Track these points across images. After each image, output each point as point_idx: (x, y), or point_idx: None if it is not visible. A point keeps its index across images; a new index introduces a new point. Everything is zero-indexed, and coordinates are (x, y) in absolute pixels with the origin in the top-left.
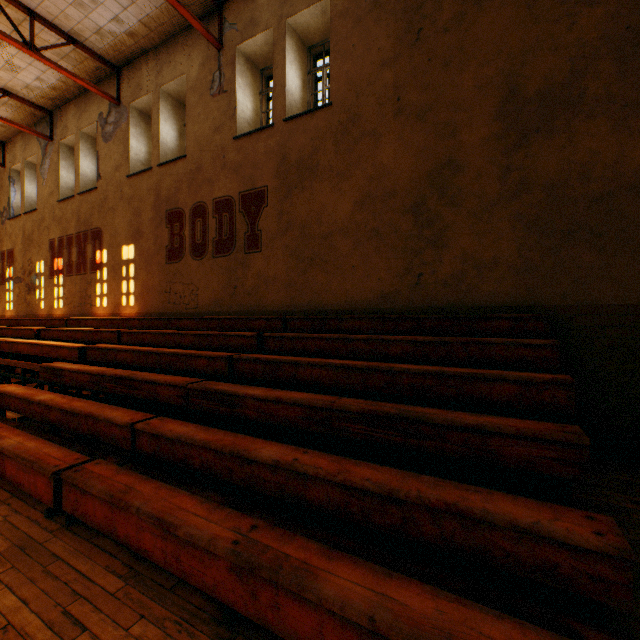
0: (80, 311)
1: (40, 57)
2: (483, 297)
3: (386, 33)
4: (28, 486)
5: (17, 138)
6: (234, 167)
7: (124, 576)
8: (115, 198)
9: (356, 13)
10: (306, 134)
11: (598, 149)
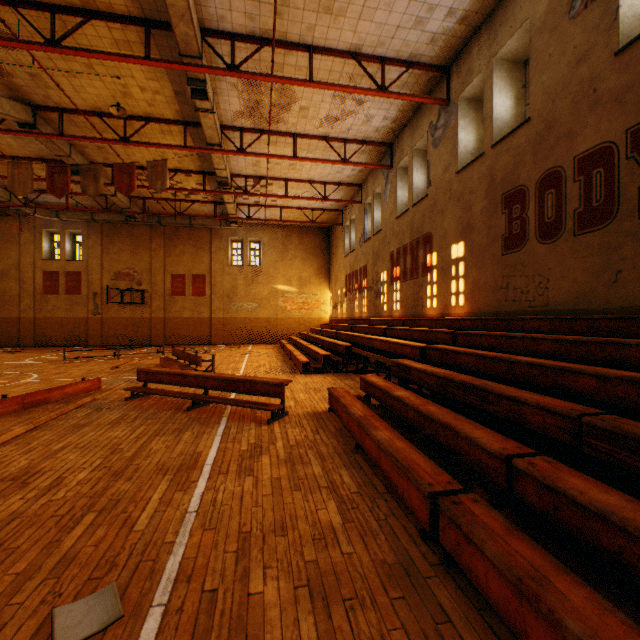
0: (412, 312)
1: (387, 94)
2: None
3: None
4: (400, 490)
5: (368, 178)
6: (614, 97)
7: None
8: (443, 199)
9: None
10: None
11: None
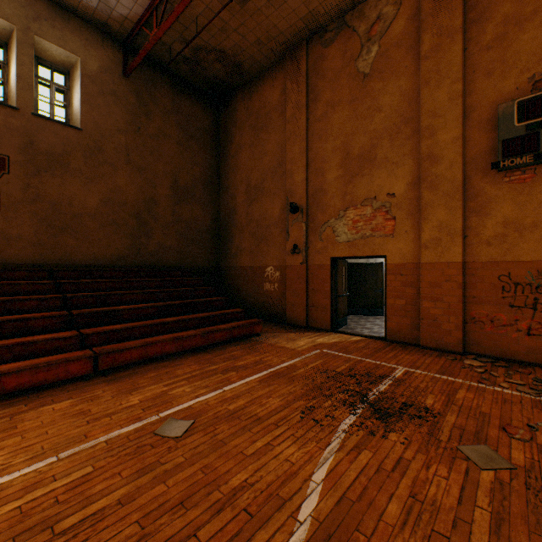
0: None
1: None
2: (167, 261)
3: (122, 115)
4: (54, 378)
5: None
6: None
7: (165, 362)
8: None
9: (102, 87)
10: (58, 137)
11: (199, 215)
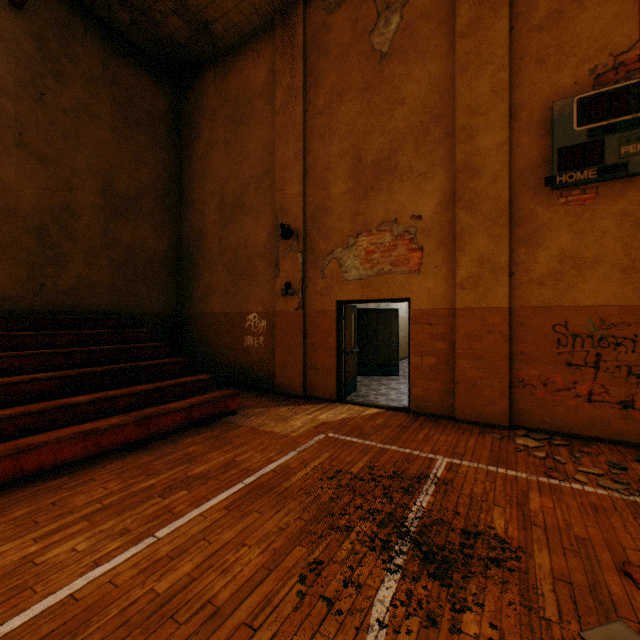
0: None
1: None
2: (93, 305)
3: (8, 67)
4: None
5: None
6: None
7: (59, 478)
8: None
9: None
10: None
11: (148, 238)
